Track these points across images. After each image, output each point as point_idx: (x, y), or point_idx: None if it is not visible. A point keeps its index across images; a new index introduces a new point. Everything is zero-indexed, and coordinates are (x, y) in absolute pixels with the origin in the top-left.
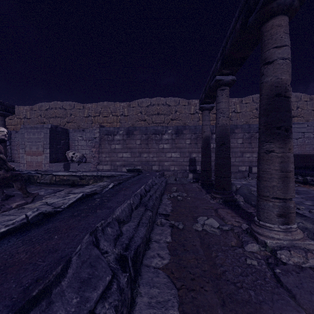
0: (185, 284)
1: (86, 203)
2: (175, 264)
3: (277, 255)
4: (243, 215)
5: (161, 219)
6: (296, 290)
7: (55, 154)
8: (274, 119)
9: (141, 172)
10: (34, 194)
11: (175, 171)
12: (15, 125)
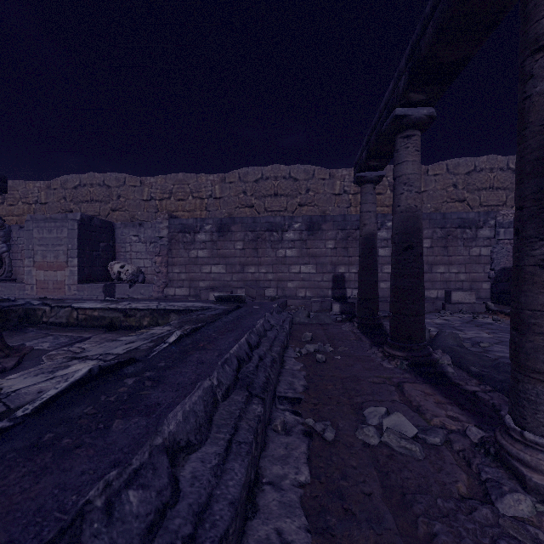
0: None
1: (96, 393)
2: None
3: None
4: (461, 400)
5: (283, 411)
6: None
7: (88, 267)
8: None
9: (242, 302)
10: (22, 350)
11: (308, 300)
12: (20, 216)
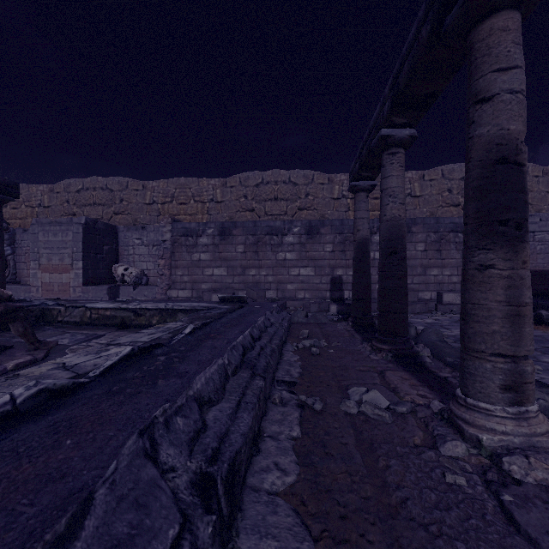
0: (328, 528)
1: (139, 365)
2: (308, 484)
3: (503, 466)
4: (432, 383)
5: (281, 391)
6: (547, 541)
7: (92, 270)
8: (494, 207)
9: (244, 303)
10: (49, 344)
11: (307, 301)
12: (23, 219)
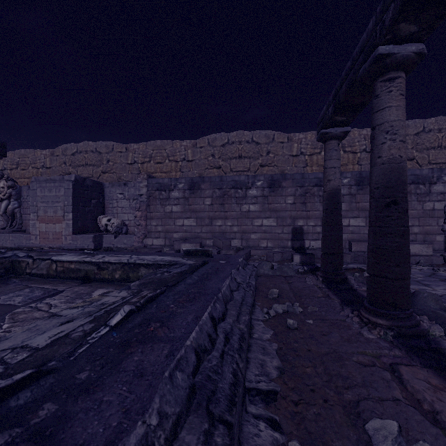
0: None
1: None
2: None
3: None
4: None
5: (256, 420)
6: None
7: (81, 220)
8: None
9: (209, 256)
10: None
11: (269, 250)
12: (30, 178)
